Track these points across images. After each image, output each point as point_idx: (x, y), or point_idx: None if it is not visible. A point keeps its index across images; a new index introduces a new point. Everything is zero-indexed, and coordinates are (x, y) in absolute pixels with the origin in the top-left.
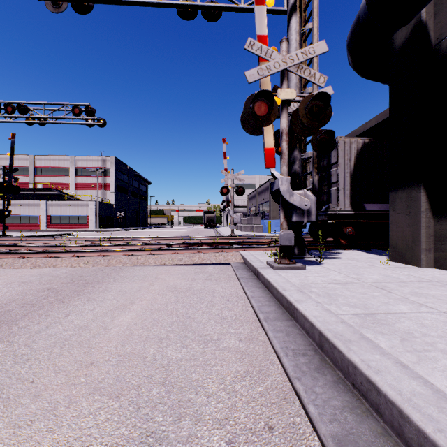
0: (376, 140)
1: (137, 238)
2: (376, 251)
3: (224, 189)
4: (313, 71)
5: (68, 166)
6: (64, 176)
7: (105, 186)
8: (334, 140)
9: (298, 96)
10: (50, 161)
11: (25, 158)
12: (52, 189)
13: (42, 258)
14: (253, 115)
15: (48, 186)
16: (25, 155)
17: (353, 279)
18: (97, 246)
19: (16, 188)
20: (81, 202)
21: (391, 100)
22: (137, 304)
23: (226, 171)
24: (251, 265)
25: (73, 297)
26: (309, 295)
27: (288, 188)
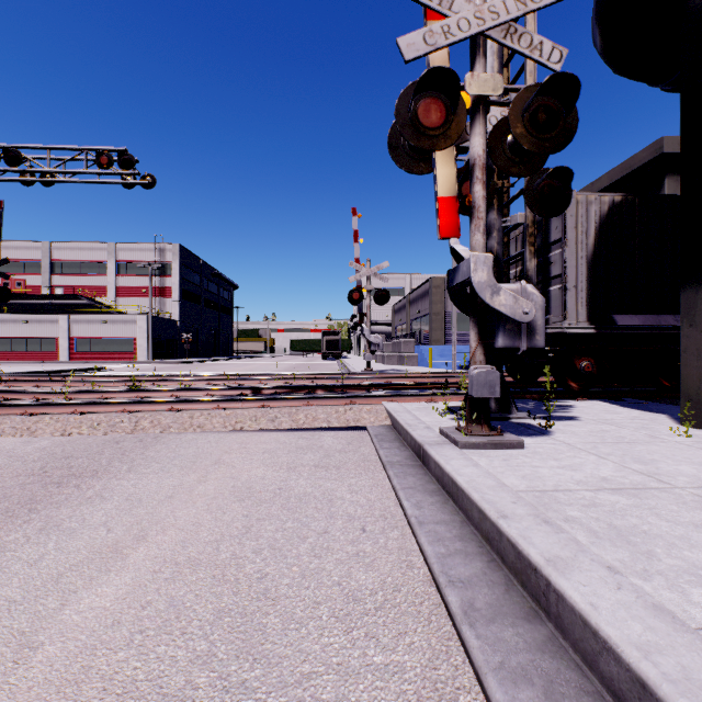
0: (634, 197)
1: (206, 376)
2: (635, 402)
3: (355, 293)
4: (537, 38)
5: (105, 259)
6: (98, 275)
7: (164, 292)
8: (570, 188)
9: (507, 90)
10: (76, 251)
11: (36, 247)
12: (79, 296)
13: (15, 415)
14: (414, 126)
15: (73, 292)
16: (36, 241)
17: (642, 475)
18: (128, 392)
19: (5, 293)
20: (124, 316)
21: (685, 107)
22: (150, 544)
23: (358, 263)
24: (409, 435)
25: (14, 519)
26: (572, 536)
27: (488, 279)
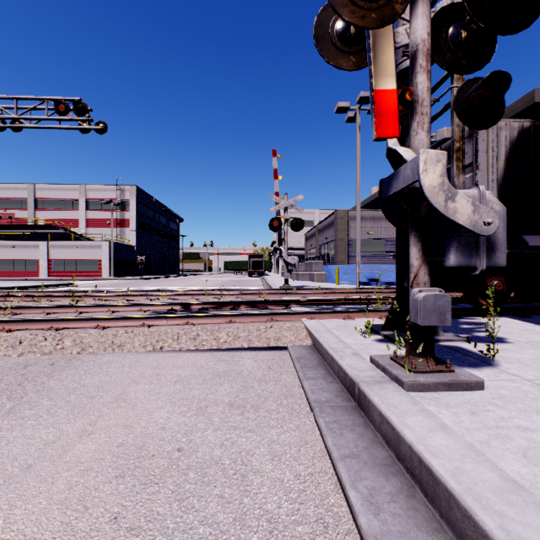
0: None
1: (147, 292)
2: None
3: (275, 222)
4: None
5: (77, 198)
6: (72, 210)
7: (124, 223)
8: (502, 99)
9: None
10: (54, 191)
11: (23, 188)
12: (56, 227)
13: None
14: None
15: (52, 223)
16: (23, 184)
17: None
18: (69, 308)
19: None
20: (91, 242)
21: None
22: None
23: (277, 196)
24: (336, 364)
25: None
26: None
27: (441, 181)
